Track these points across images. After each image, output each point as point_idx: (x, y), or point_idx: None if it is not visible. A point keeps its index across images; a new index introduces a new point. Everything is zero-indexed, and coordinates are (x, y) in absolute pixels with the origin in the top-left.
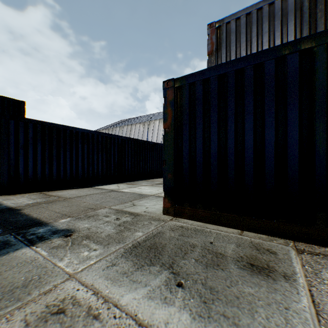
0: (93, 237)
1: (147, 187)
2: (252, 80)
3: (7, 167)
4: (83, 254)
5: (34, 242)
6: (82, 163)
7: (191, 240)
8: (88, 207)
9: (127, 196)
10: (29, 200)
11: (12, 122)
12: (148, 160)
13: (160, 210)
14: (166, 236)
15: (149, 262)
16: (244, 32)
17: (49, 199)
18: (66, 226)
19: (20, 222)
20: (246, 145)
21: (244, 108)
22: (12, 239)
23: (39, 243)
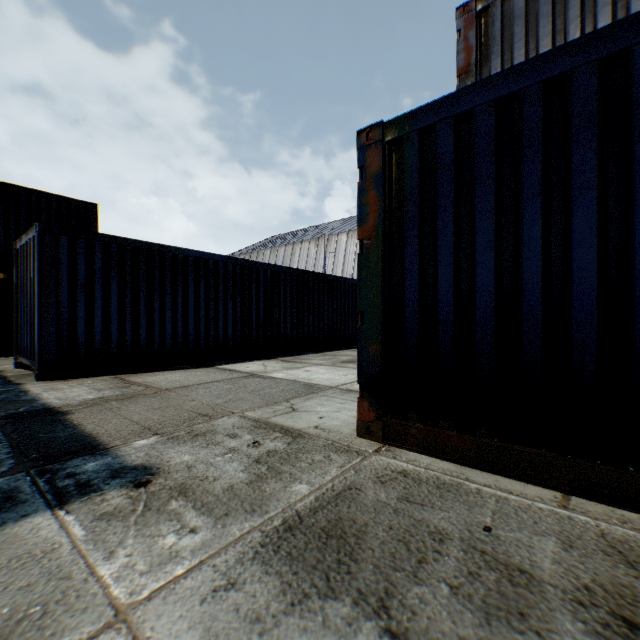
0: (194, 490)
1: (322, 368)
2: (595, 101)
3: (56, 326)
4: (163, 542)
5: (67, 496)
6: (196, 319)
7: (433, 515)
8: (198, 412)
9: (280, 388)
10: (90, 392)
11: (64, 239)
12: (325, 312)
13: (350, 424)
14: (366, 499)
15: (324, 583)
16: (547, 12)
17: (127, 390)
18: (143, 458)
19: (56, 443)
20: (575, 273)
21: (571, 176)
22: (25, 485)
23: (76, 500)
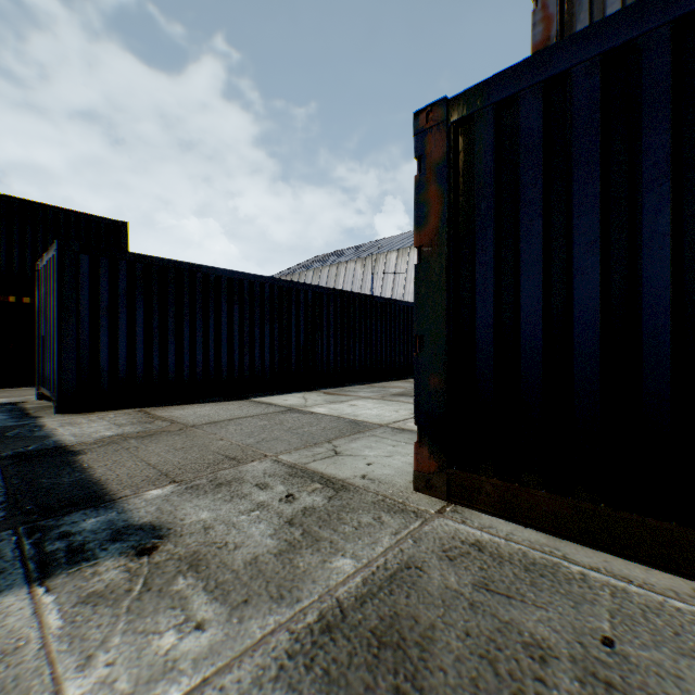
0: (208, 562)
1: (370, 402)
2: None
3: (76, 354)
4: (158, 643)
5: (52, 566)
6: (229, 346)
7: (525, 614)
8: (225, 455)
9: (322, 426)
10: (109, 428)
11: (86, 258)
12: (373, 338)
13: (404, 474)
14: (430, 585)
15: None
16: None
17: (150, 426)
18: (153, 514)
19: (57, 491)
20: None
21: None
22: (7, 547)
23: (62, 572)
